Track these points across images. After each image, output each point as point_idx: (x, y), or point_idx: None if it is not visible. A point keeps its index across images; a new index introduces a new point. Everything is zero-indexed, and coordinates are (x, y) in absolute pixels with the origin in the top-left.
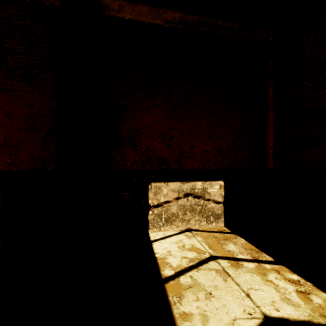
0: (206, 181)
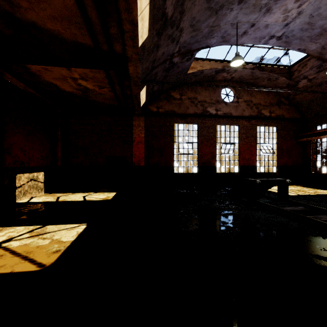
0: (38, 172)
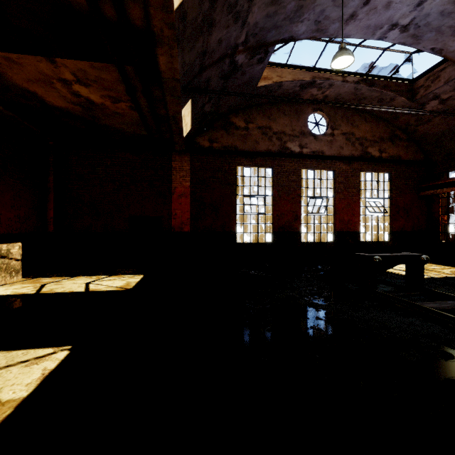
0: (10, 243)
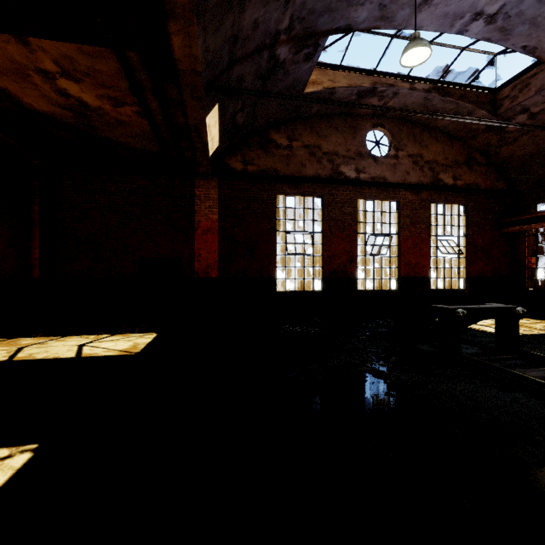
0: None
